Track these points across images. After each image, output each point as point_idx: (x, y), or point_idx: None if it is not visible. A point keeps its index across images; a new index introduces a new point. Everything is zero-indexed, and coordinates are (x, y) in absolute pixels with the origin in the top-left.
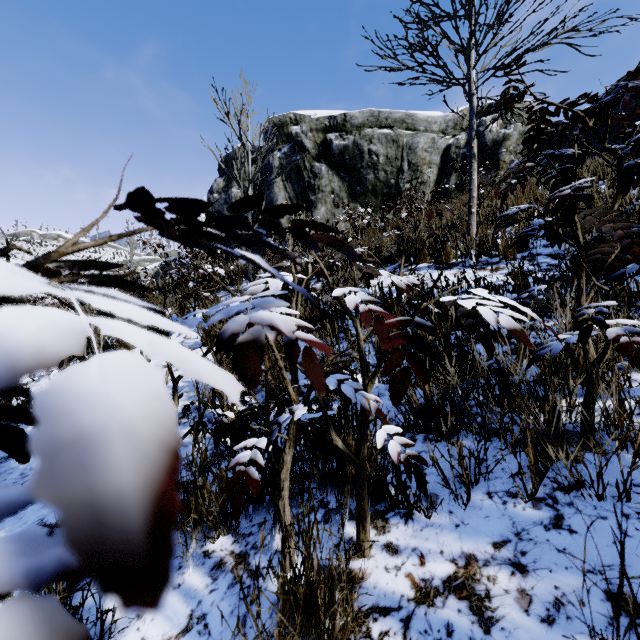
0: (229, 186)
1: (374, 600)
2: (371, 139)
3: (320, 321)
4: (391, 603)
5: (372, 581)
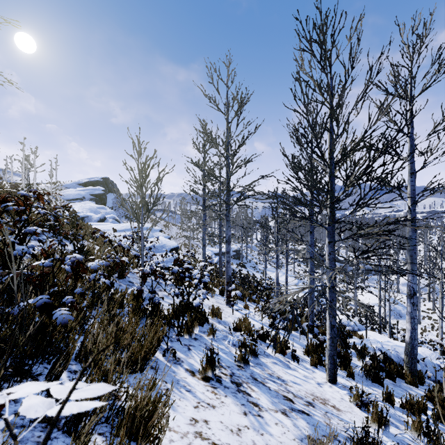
0: None
1: None
2: None
3: None
4: None
5: None
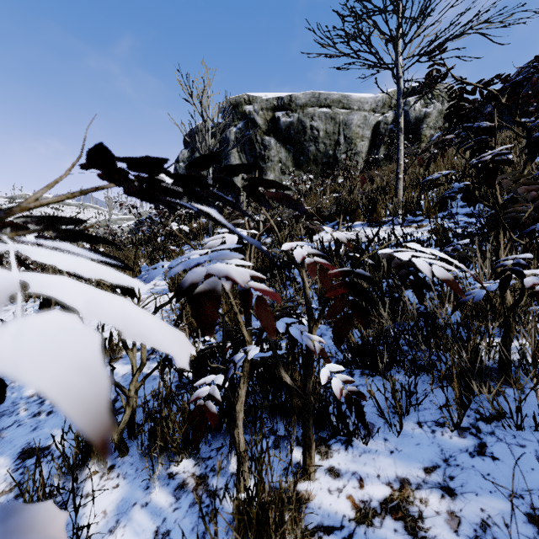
0: (193, 156)
1: (319, 519)
2: (313, 116)
3: (270, 271)
4: (334, 522)
5: (317, 502)
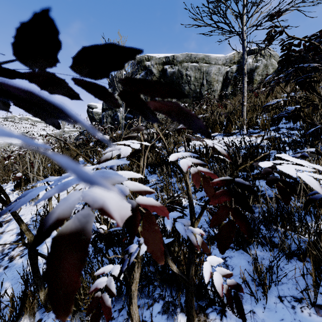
0: (114, 93)
1: None
2: (187, 68)
3: (160, 165)
4: None
5: None
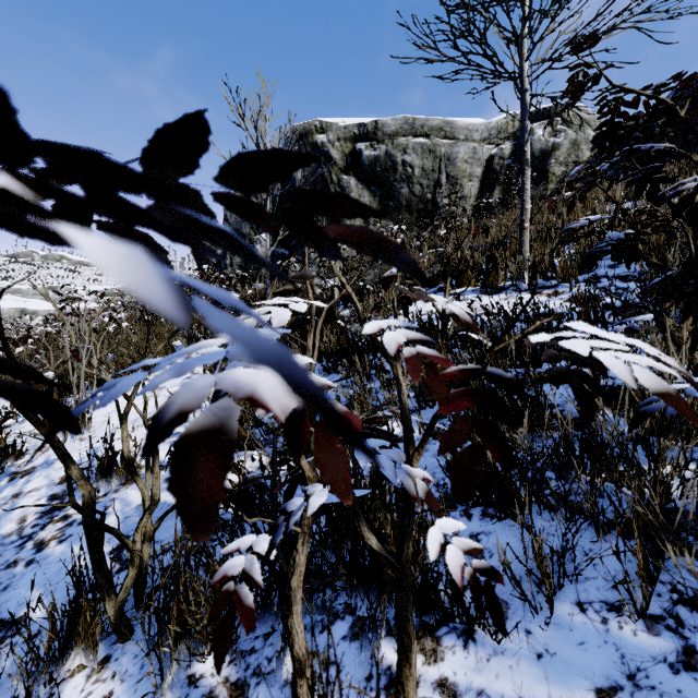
0: None
1: None
2: (405, 149)
3: (348, 355)
4: None
5: None
